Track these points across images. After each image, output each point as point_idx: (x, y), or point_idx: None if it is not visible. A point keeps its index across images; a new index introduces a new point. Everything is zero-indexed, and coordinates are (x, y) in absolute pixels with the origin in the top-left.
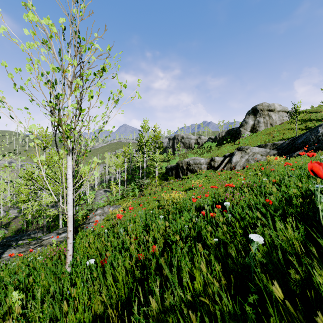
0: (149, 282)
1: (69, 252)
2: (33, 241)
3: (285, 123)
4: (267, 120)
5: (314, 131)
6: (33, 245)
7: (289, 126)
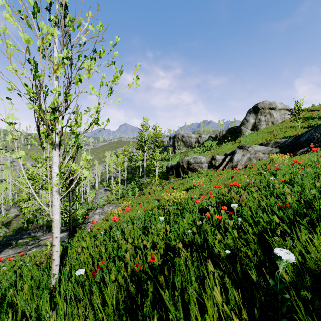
0: (144, 311)
1: (55, 261)
2: (30, 242)
3: (287, 122)
4: (268, 119)
5: (319, 129)
6: (30, 245)
7: (291, 124)
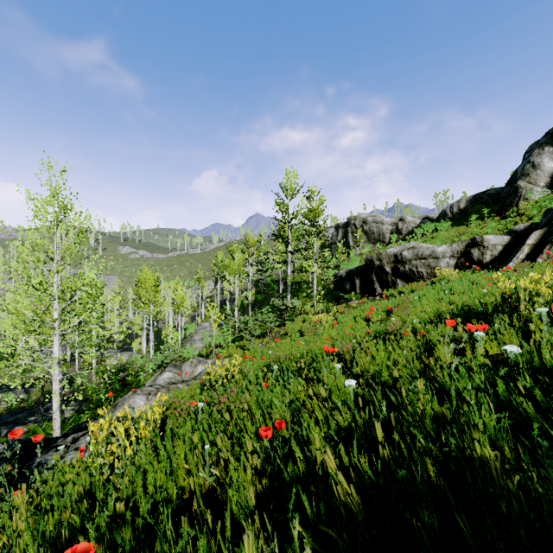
0: None
1: None
2: None
3: None
4: None
5: None
6: None
7: None
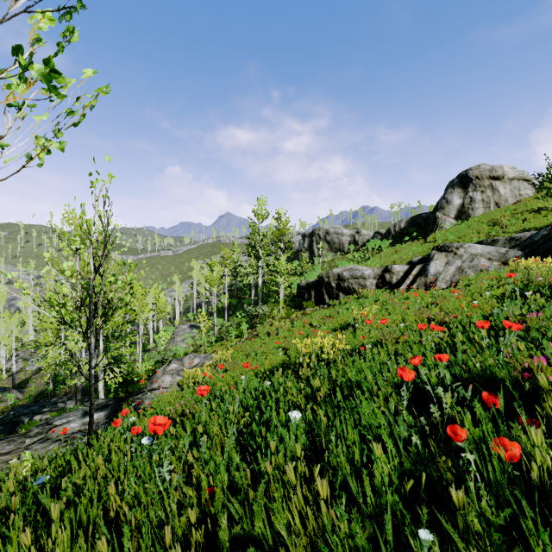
0: None
1: None
2: (35, 429)
3: (526, 202)
4: (488, 197)
5: None
6: (32, 438)
7: (534, 206)
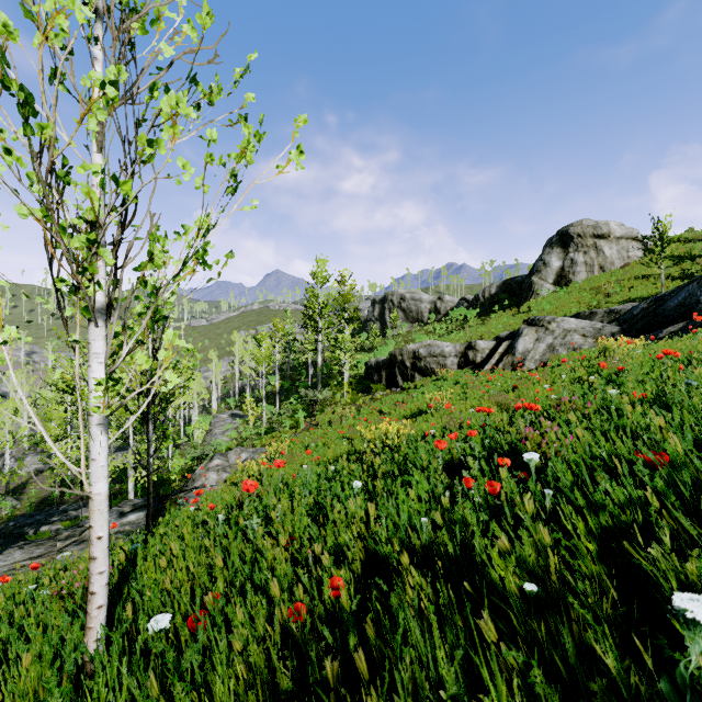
0: None
1: (96, 597)
2: (64, 532)
3: (634, 266)
4: (592, 259)
5: None
6: (63, 541)
7: (643, 271)
